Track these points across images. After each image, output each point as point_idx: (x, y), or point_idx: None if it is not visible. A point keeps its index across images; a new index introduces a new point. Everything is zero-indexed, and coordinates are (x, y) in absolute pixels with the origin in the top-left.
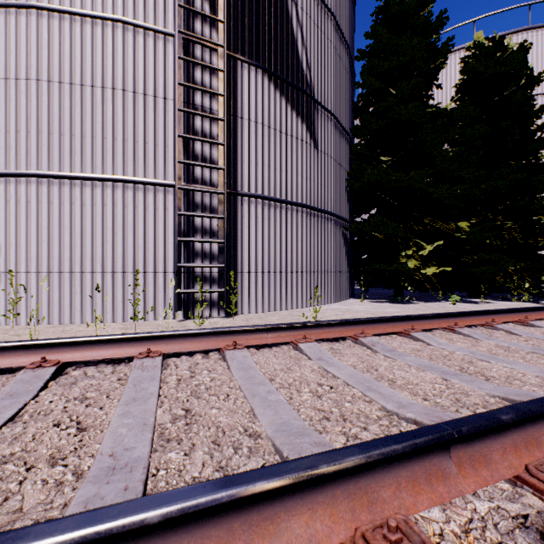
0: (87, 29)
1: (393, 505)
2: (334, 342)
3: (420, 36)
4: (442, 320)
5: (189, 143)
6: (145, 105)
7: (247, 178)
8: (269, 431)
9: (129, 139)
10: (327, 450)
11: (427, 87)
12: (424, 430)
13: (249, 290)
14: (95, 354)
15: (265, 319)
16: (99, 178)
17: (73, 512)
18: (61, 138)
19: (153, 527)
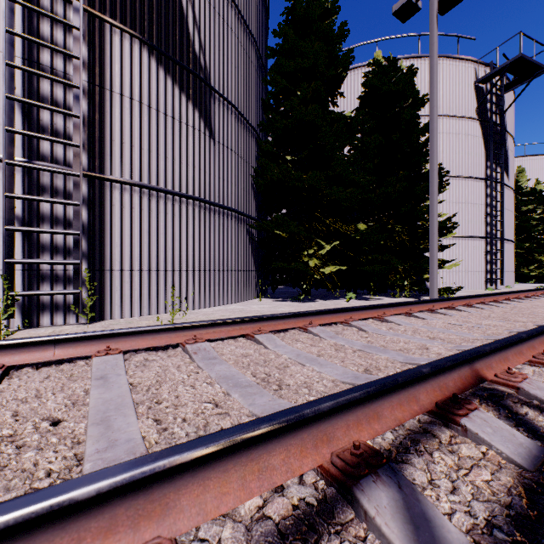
0: None
1: None
2: (159, 352)
3: (323, 42)
4: (299, 319)
5: (32, 110)
6: None
7: (119, 161)
8: None
9: None
10: None
11: (332, 94)
12: None
13: (122, 291)
14: None
15: (133, 324)
16: None
17: None
18: None
19: None
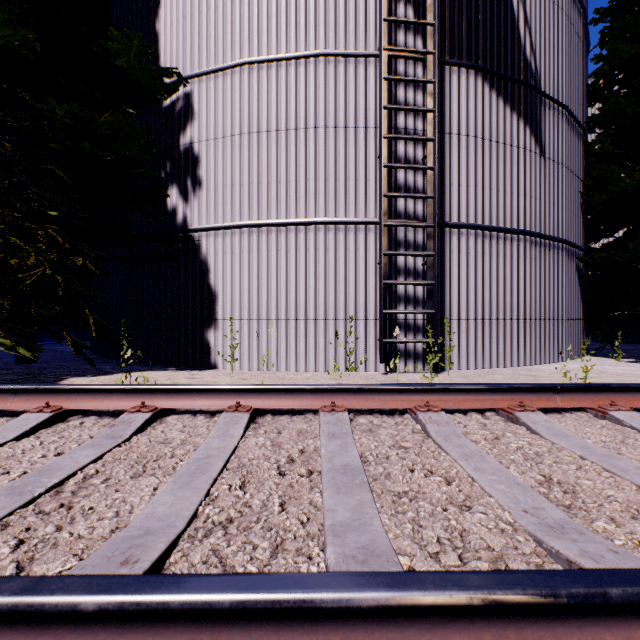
0: (292, 72)
1: None
2: None
3: None
4: None
5: (391, 173)
6: (346, 139)
7: (456, 205)
8: None
9: (330, 178)
10: None
11: None
12: None
13: (458, 341)
14: (371, 402)
15: (488, 377)
16: (302, 222)
17: (591, 564)
18: (268, 186)
19: None
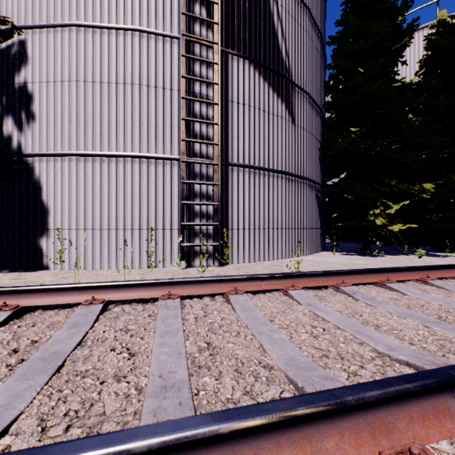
0: (113, 38)
1: (407, 435)
2: (318, 290)
3: (386, 19)
4: (414, 272)
5: (190, 124)
6: (156, 96)
7: (236, 151)
8: (280, 364)
9: (144, 124)
10: (348, 385)
11: (393, 65)
12: (430, 373)
13: (238, 244)
14: (129, 294)
15: (252, 268)
16: (121, 155)
17: (147, 419)
18: (94, 125)
19: (225, 436)
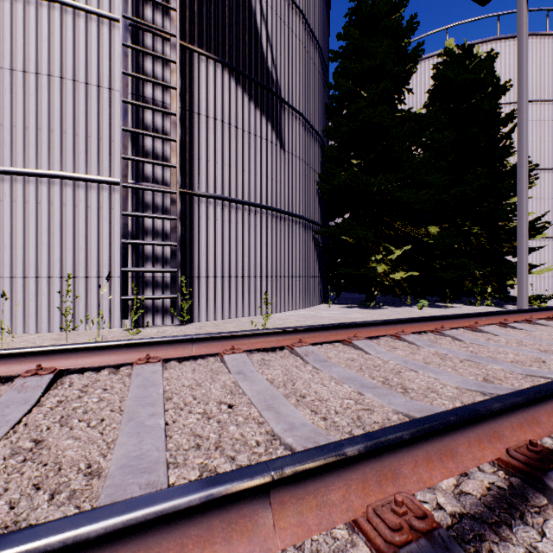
0: (19, 8)
1: None
2: (269, 353)
3: (391, 39)
4: (390, 326)
5: (139, 138)
6: (87, 95)
7: (205, 177)
8: (112, 467)
9: (68, 132)
10: (82, 511)
11: (399, 92)
12: (238, 472)
13: (207, 296)
14: None
15: (221, 326)
16: (31, 173)
17: None
18: None
19: None
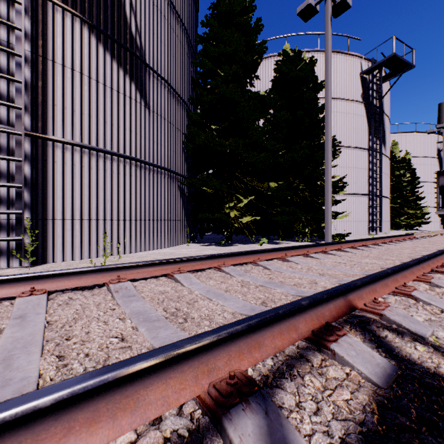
0: None
1: None
2: (85, 291)
3: (242, 34)
4: (215, 260)
5: None
6: None
7: (61, 123)
8: None
9: None
10: None
11: (250, 77)
12: None
13: (63, 237)
14: None
15: (72, 266)
16: None
17: None
18: None
19: None
